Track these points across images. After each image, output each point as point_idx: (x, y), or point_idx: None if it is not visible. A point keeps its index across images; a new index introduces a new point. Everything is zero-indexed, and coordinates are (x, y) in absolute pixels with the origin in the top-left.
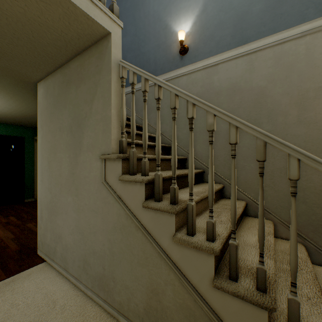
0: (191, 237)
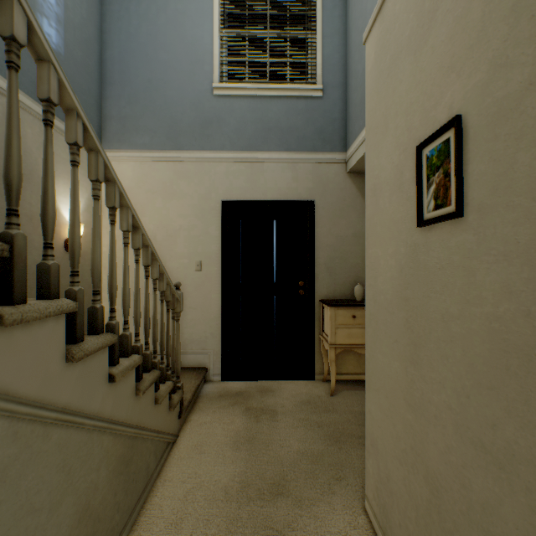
0: (122, 363)
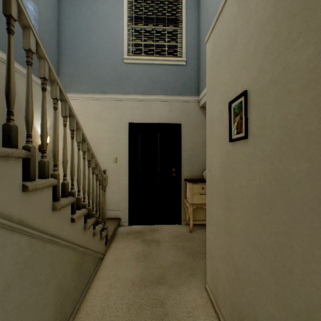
0: (77, 213)
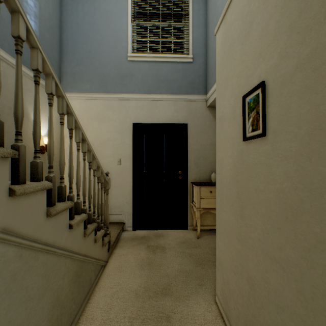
0: (76, 218)
